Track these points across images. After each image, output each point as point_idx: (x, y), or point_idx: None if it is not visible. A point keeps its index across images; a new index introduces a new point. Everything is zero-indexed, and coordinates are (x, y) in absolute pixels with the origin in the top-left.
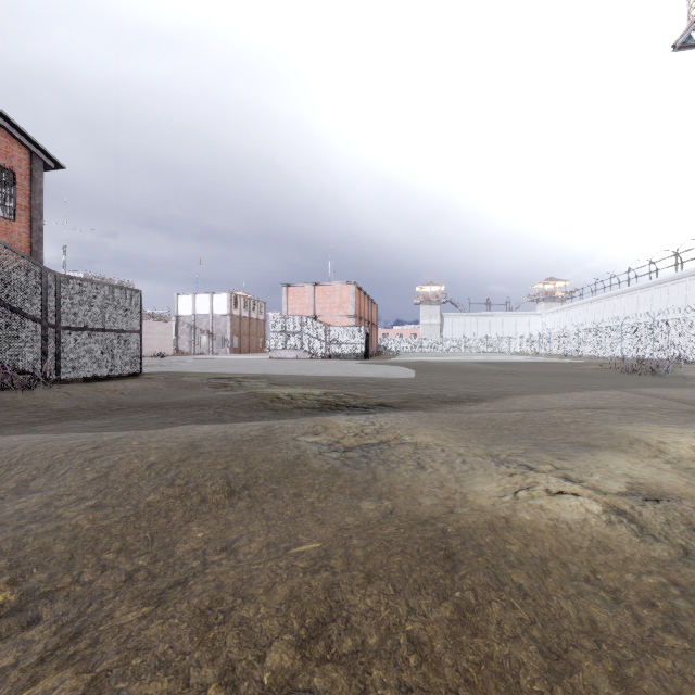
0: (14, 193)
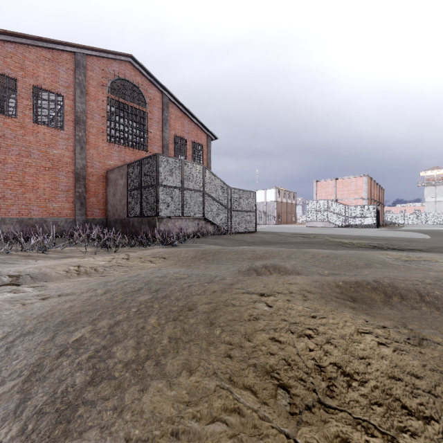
0: (202, 154)
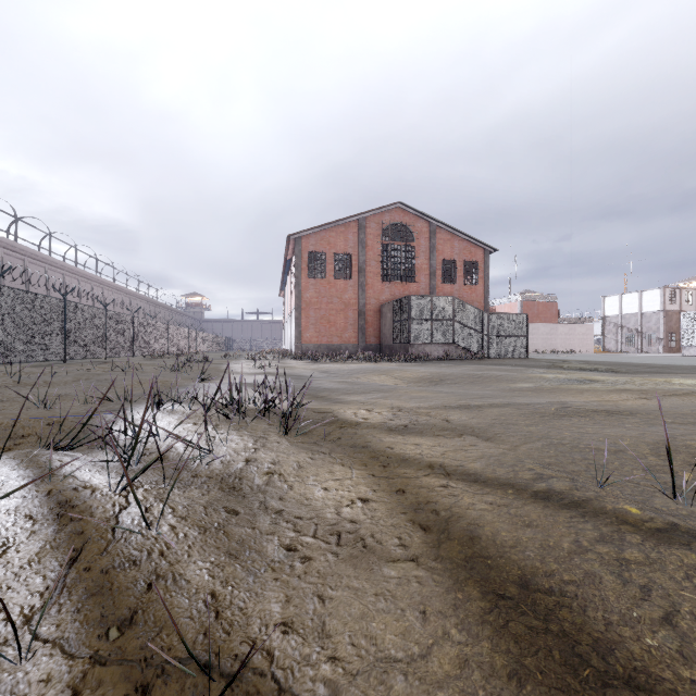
0: (477, 272)
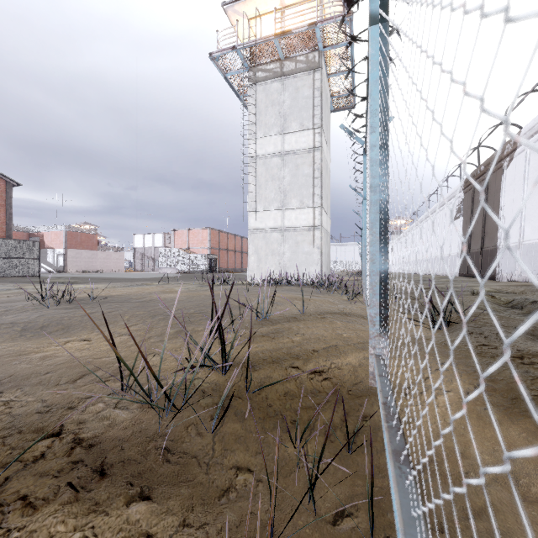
0: None
